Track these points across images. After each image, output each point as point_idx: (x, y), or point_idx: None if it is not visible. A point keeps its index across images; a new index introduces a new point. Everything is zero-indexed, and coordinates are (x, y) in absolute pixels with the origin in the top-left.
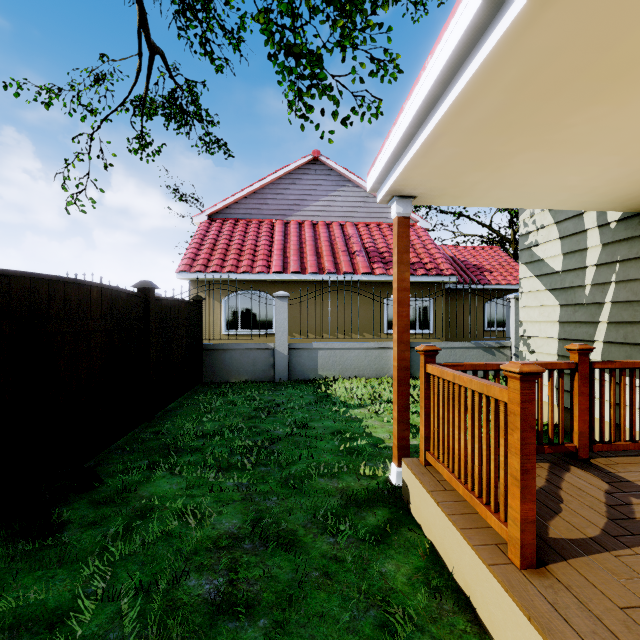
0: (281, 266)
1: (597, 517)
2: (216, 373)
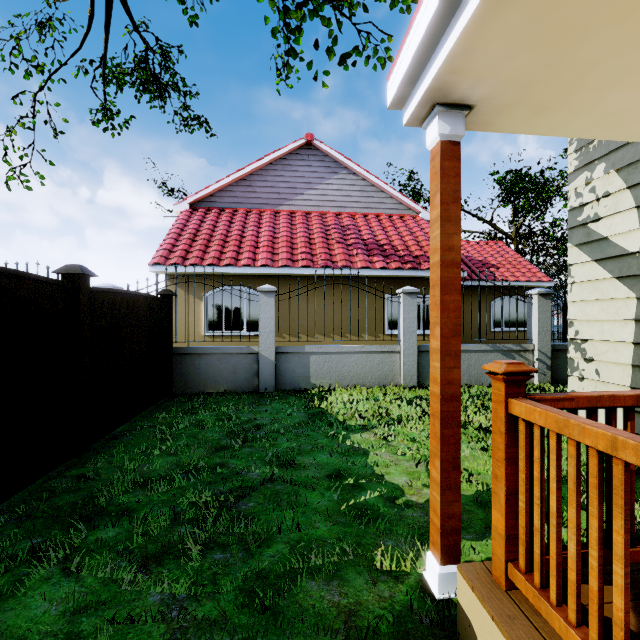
0: (269, 259)
1: None
2: (189, 382)
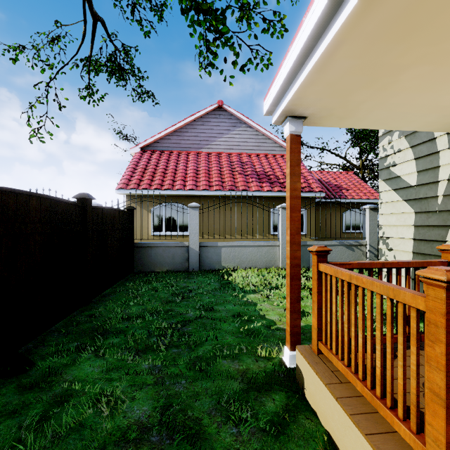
0: (194, 185)
1: None
2: (144, 265)
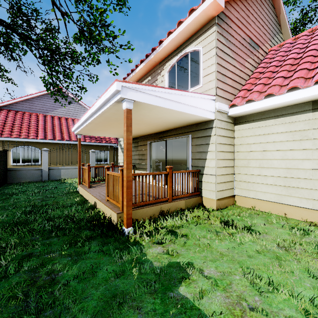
0: (43, 136)
1: (104, 185)
2: (14, 179)
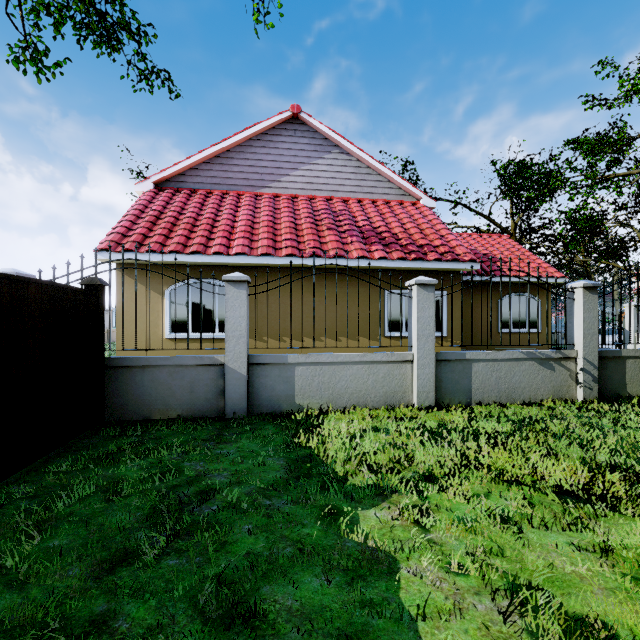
0: (247, 245)
1: None
2: (127, 406)
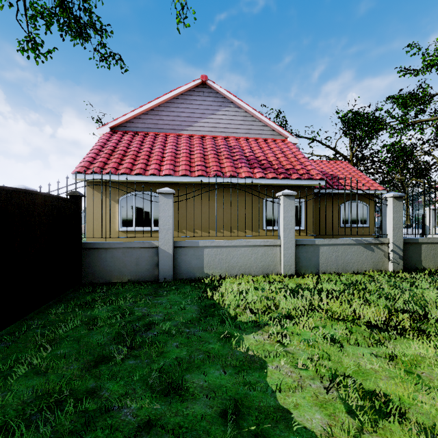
0: (172, 169)
1: None
2: (96, 273)
